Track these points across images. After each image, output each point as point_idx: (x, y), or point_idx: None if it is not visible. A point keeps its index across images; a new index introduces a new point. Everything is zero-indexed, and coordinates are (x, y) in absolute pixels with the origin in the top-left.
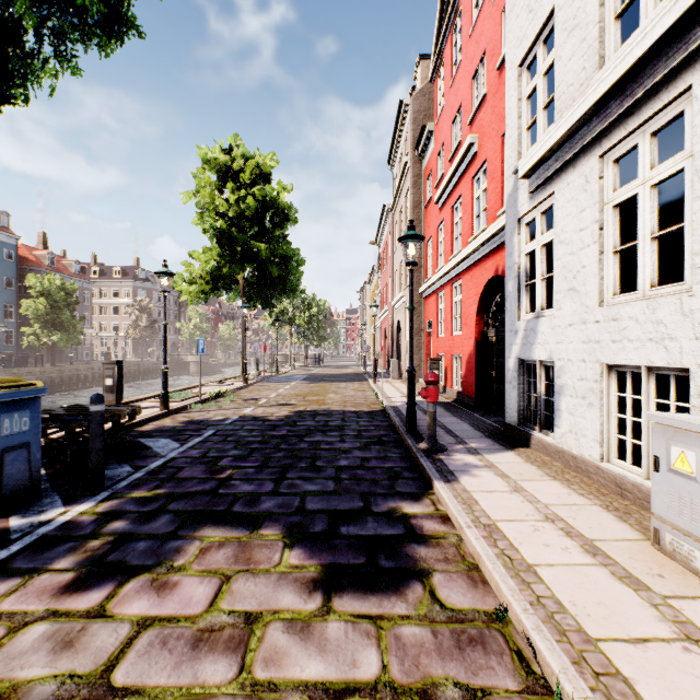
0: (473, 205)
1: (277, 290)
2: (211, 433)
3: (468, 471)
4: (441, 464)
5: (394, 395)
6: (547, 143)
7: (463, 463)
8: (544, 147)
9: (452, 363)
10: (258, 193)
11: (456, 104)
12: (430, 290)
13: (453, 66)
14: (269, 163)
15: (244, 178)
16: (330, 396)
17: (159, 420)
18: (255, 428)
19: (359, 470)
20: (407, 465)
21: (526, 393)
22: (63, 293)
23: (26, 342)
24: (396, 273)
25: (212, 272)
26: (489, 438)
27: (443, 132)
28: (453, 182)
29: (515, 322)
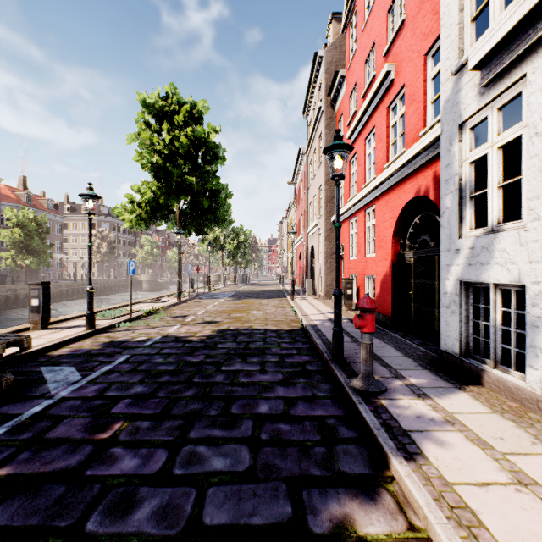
0: (388, 132)
1: (208, 219)
2: (124, 359)
3: (429, 433)
4: (387, 416)
5: (311, 312)
6: (525, 4)
7: (414, 414)
8: (519, 11)
9: (364, 283)
10: (190, 133)
11: (369, 43)
12: (342, 218)
13: (366, 10)
14: (201, 109)
15: (178, 120)
16: (253, 313)
17: (79, 341)
18: (173, 351)
19: (282, 424)
20: (342, 413)
21: (470, 319)
22: (35, 224)
23: (4, 265)
24: (310, 206)
25: (150, 203)
26: (425, 368)
27: (355, 74)
28: (366, 115)
29: (456, 239)
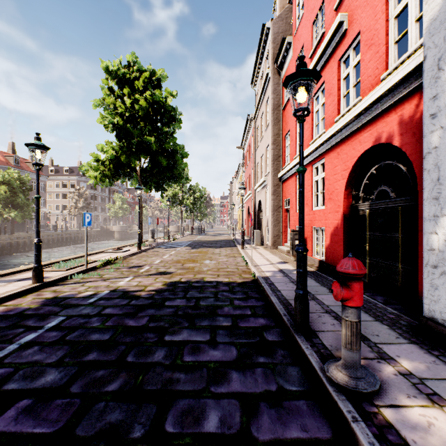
0: (339, 85)
1: (167, 177)
2: (55, 324)
3: None
4: None
5: (261, 262)
6: None
7: None
8: None
9: (312, 234)
10: (149, 97)
11: (318, 3)
12: (288, 174)
13: None
14: (160, 77)
15: (138, 86)
16: (206, 263)
17: (20, 297)
18: (114, 312)
19: None
20: (327, 434)
21: None
22: (19, 182)
23: None
24: (257, 166)
25: (112, 161)
26: (411, 342)
27: (302, 37)
28: None
29: None
